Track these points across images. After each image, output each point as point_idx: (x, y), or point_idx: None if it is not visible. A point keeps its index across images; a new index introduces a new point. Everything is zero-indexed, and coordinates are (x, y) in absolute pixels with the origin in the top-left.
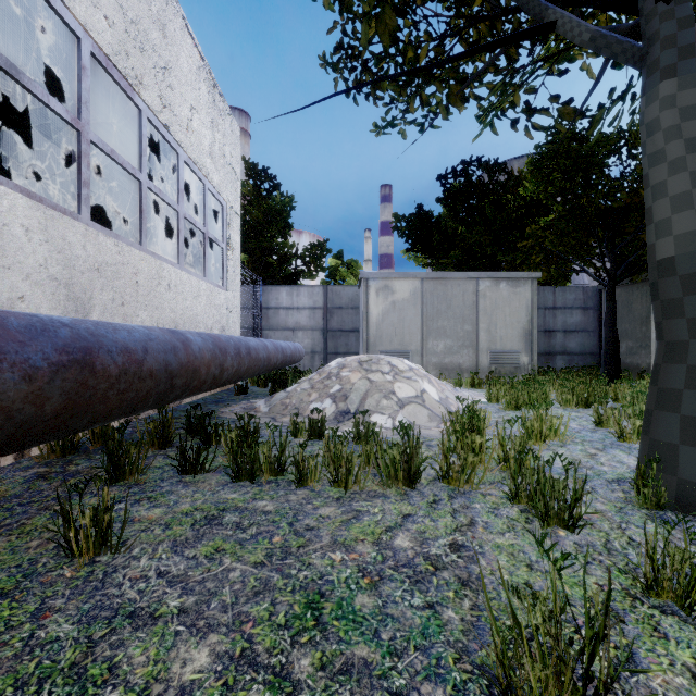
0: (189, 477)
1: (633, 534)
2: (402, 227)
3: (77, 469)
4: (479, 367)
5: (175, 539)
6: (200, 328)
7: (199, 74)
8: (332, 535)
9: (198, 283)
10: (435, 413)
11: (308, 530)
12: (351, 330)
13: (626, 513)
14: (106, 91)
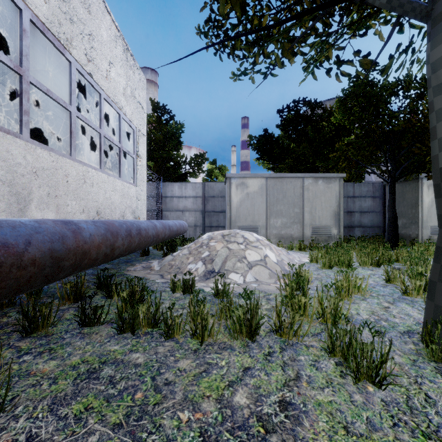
0: (87, 329)
1: (428, 390)
2: (254, 144)
3: (7, 321)
4: (304, 236)
5: (56, 396)
6: (116, 212)
7: (115, 40)
8: (184, 391)
9: (115, 181)
10: (274, 272)
11: (166, 384)
12: (220, 211)
13: (419, 366)
14: (53, 52)
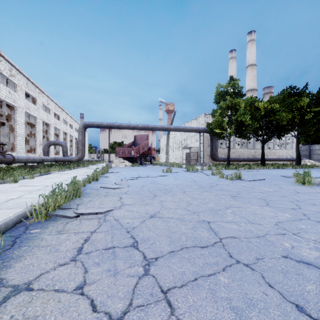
0: None
1: None
2: None
3: None
4: None
5: None
6: (284, 156)
7: None
8: None
9: (283, 150)
10: None
11: None
12: None
13: None
14: None
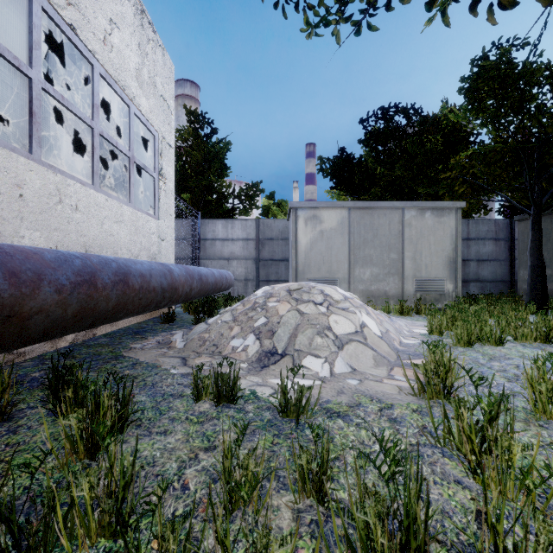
0: None
1: None
2: (327, 169)
3: None
4: (404, 294)
5: None
6: (123, 255)
7: None
8: None
9: (120, 207)
10: (381, 354)
11: None
12: (281, 259)
13: None
14: None
